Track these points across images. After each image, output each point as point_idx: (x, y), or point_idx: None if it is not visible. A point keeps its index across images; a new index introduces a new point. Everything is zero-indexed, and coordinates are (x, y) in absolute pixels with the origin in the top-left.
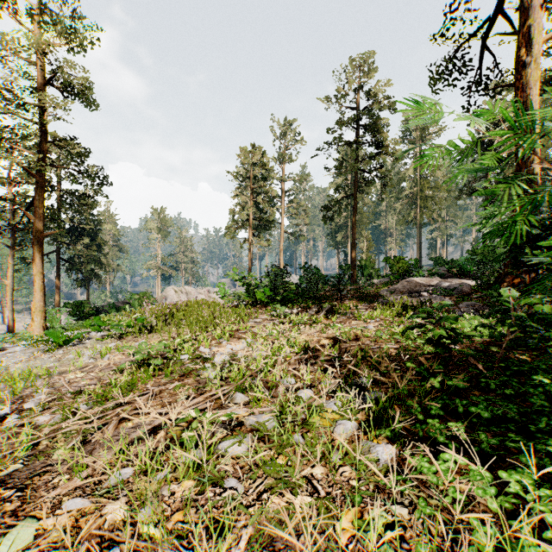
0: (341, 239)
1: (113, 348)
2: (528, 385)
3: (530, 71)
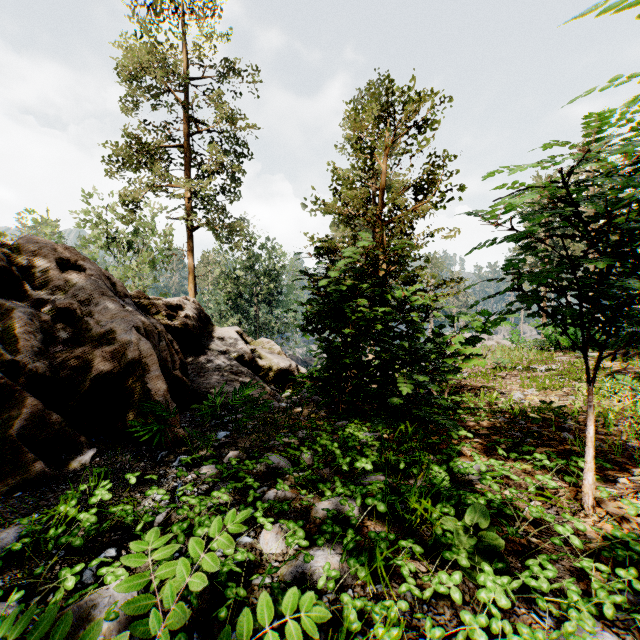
0: None
1: None
2: None
3: None
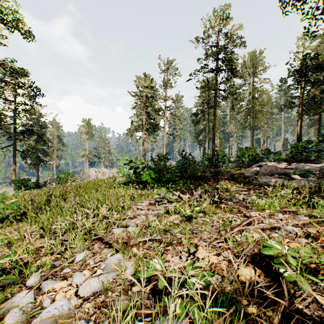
0: (202, 138)
1: None
2: None
3: None
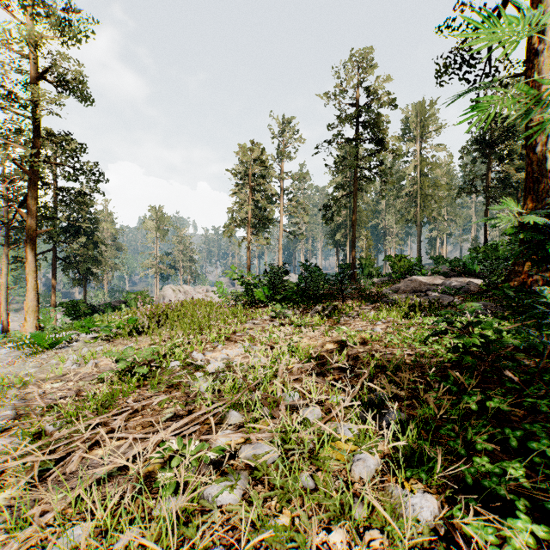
0: (341, 238)
1: (100, 351)
2: None
3: (541, 59)
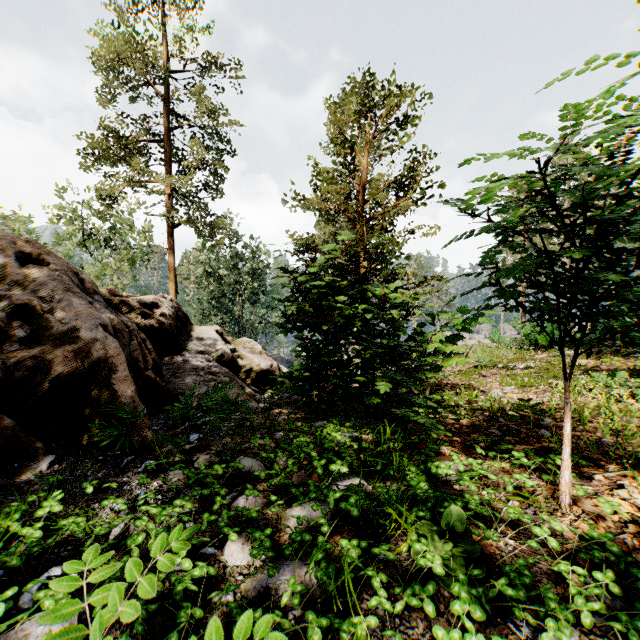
0: None
1: None
2: None
3: None
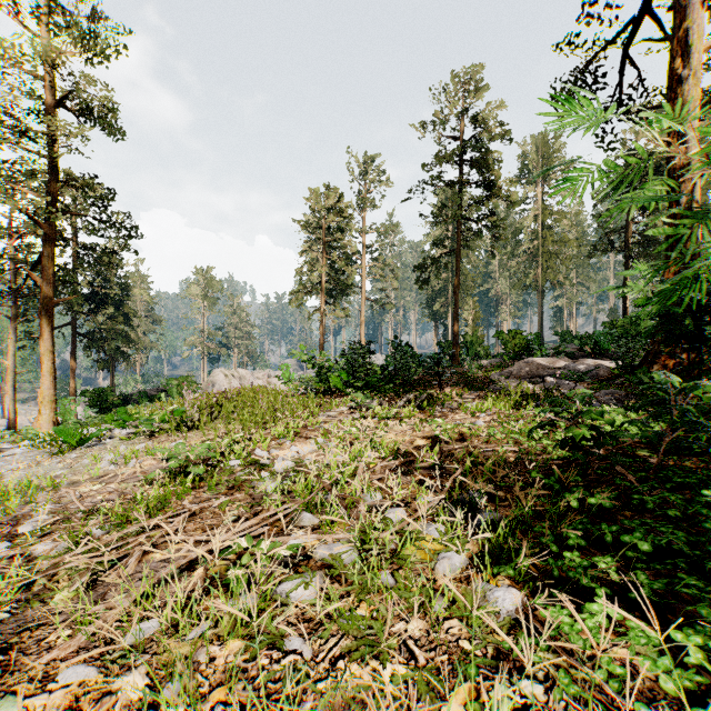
0: (440, 308)
1: (141, 450)
2: (696, 502)
3: (687, 88)
